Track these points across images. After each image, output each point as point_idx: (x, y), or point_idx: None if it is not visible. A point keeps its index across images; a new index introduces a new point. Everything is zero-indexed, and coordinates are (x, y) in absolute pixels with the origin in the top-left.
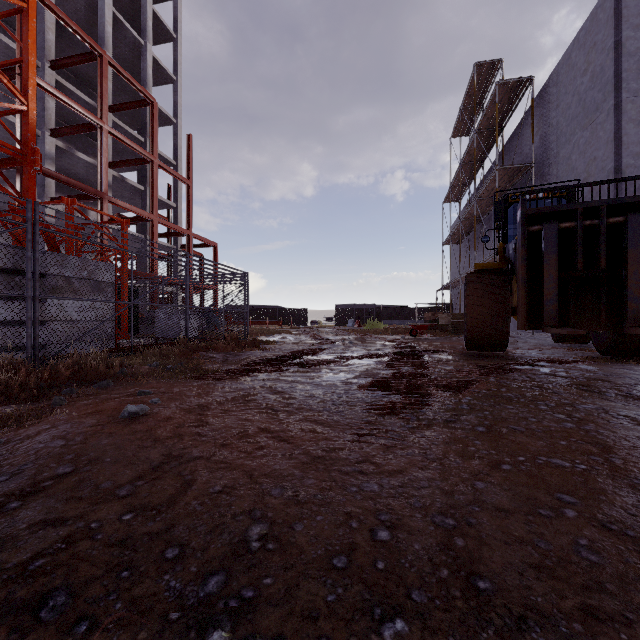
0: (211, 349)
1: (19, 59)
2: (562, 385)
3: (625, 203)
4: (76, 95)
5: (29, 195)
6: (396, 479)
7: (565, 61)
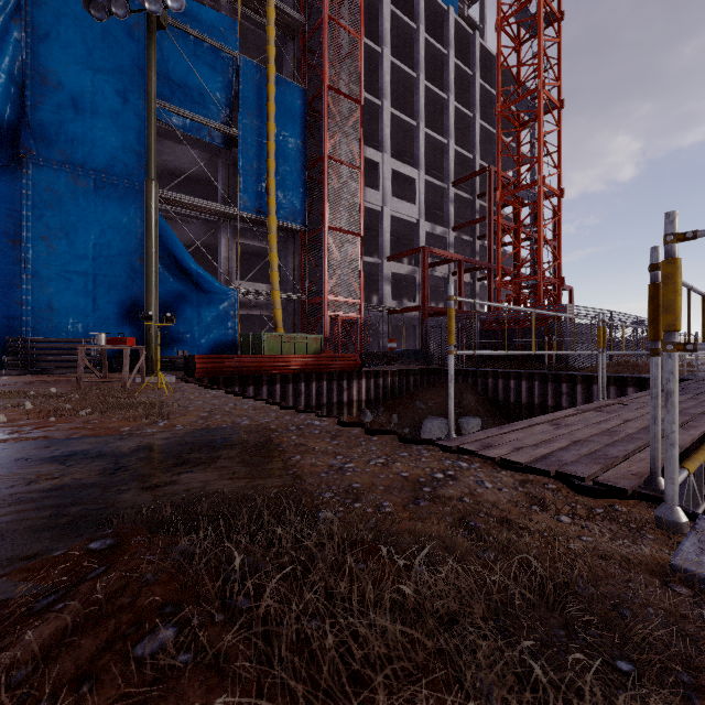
0: None
1: (553, 239)
2: None
3: None
4: (484, 207)
5: (560, 298)
6: None
7: None
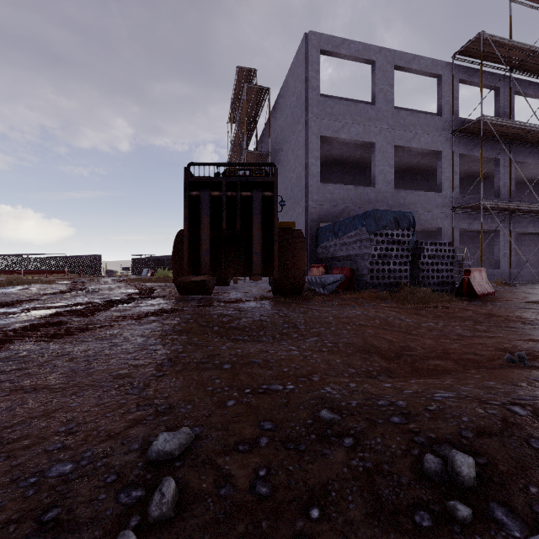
0: None
1: None
2: (191, 323)
3: (252, 182)
4: None
5: None
6: None
7: (286, 83)
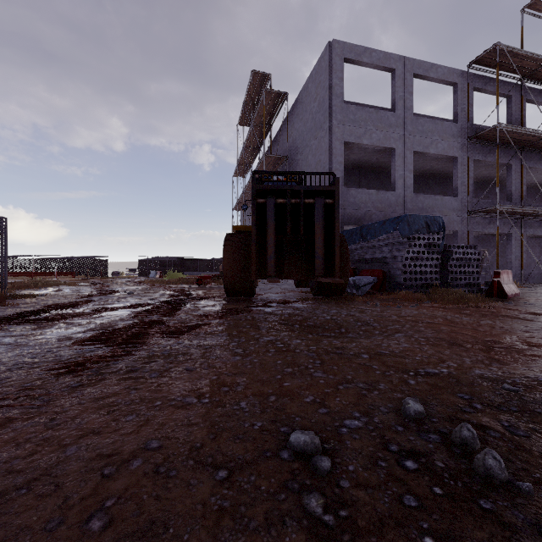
0: None
1: None
2: (271, 321)
3: (314, 190)
4: None
5: None
6: None
7: (306, 88)
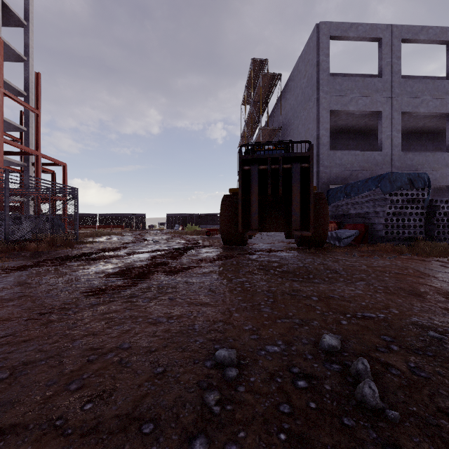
0: (24, 249)
1: None
2: (251, 266)
3: (291, 156)
4: None
5: None
6: (14, 347)
7: (296, 67)
